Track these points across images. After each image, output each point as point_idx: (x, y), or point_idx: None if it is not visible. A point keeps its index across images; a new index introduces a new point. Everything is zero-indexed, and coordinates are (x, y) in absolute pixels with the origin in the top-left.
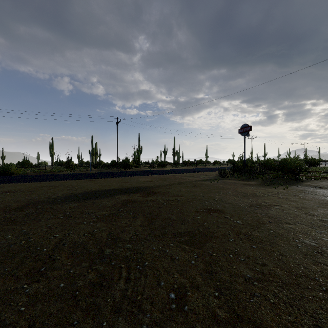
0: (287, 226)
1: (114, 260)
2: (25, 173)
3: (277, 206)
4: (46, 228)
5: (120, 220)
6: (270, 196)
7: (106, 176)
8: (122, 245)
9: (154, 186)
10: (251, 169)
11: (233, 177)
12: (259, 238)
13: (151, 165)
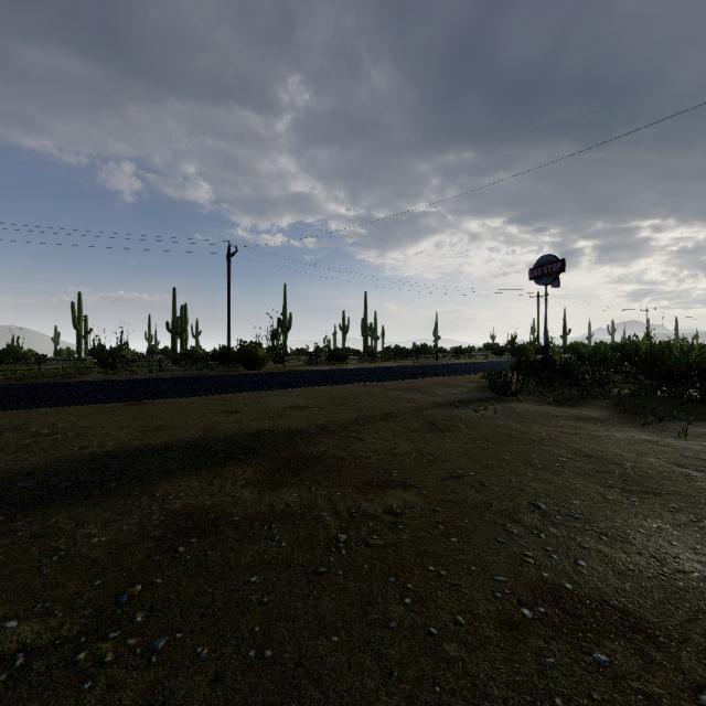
0: None
1: None
2: None
3: None
4: None
5: None
6: None
7: (183, 391)
8: None
9: (310, 428)
10: (563, 370)
11: (528, 393)
12: None
13: (313, 357)
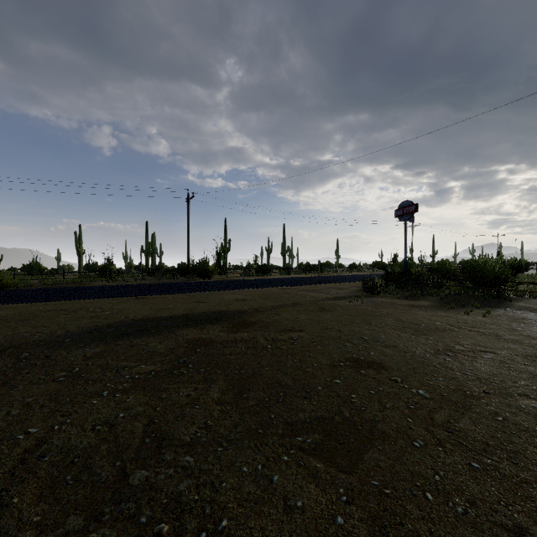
0: (527, 404)
1: (146, 508)
2: (28, 286)
3: (487, 353)
4: (20, 409)
5: (177, 386)
6: (465, 329)
7: (166, 291)
8: (172, 457)
9: (249, 309)
10: (417, 278)
11: (388, 293)
12: (478, 439)
13: (246, 270)
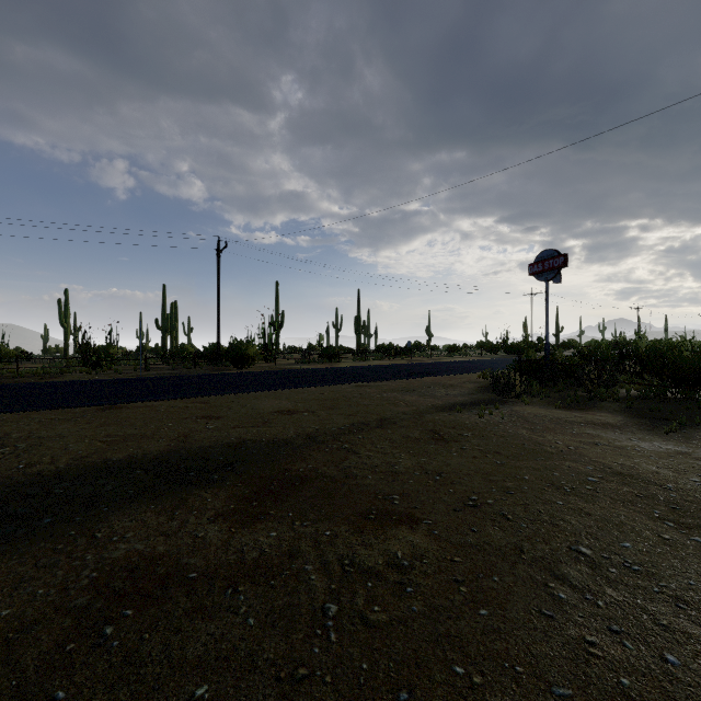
0: None
1: None
2: None
3: None
4: None
5: None
6: None
7: (164, 393)
8: None
9: (298, 438)
10: (566, 369)
11: (531, 395)
12: None
13: (306, 355)
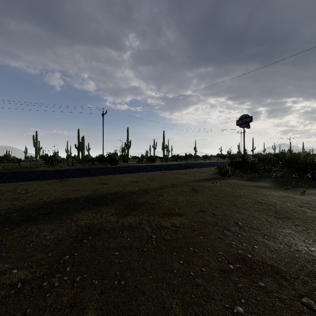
0: None
1: None
2: None
3: None
4: None
5: None
6: (315, 211)
7: (83, 174)
8: None
9: (139, 190)
10: (251, 165)
11: (235, 175)
12: None
13: (140, 159)
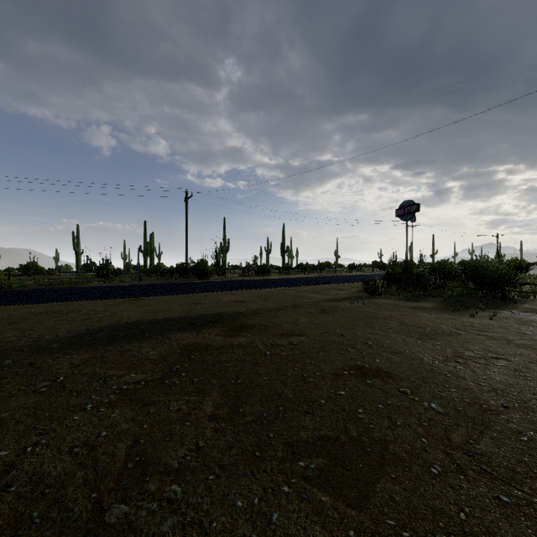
0: None
1: None
2: (23, 286)
3: (499, 360)
4: None
5: (168, 399)
6: (472, 333)
7: (163, 292)
8: (157, 487)
9: (248, 312)
10: (418, 279)
11: (390, 294)
12: (504, 465)
13: (245, 271)
